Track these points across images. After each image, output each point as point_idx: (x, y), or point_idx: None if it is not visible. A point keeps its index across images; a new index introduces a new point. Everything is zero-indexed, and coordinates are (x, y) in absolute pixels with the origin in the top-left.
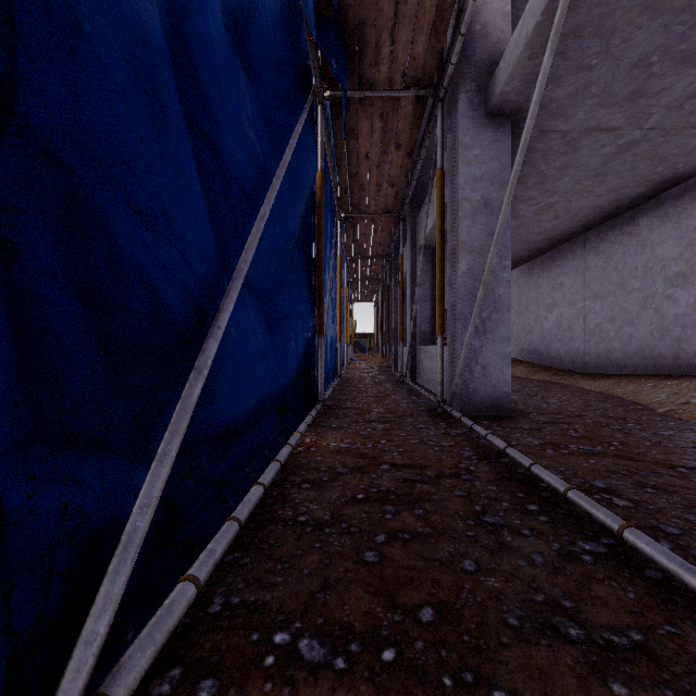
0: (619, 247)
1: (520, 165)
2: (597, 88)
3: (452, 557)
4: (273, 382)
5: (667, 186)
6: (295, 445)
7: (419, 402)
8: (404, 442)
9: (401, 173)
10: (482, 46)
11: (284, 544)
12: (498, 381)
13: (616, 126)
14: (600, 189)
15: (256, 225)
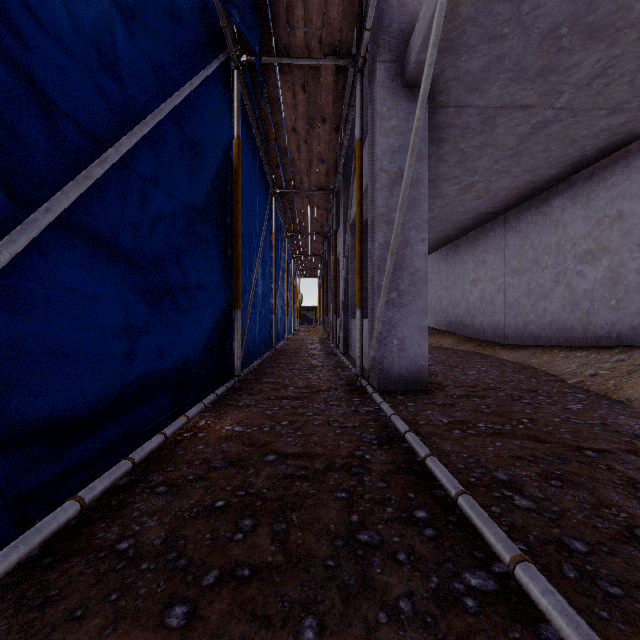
0: (535, 226)
1: (420, 121)
2: (510, 61)
3: (292, 611)
4: (154, 360)
5: (577, 168)
6: (173, 433)
7: (342, 375)
8: (306, 423)
9: (330, 149)
10: (399, 16)
11: (67, 596)
12: (415, 354)
13: (529, 104)
14: (517, 170)
15: (85, 170)
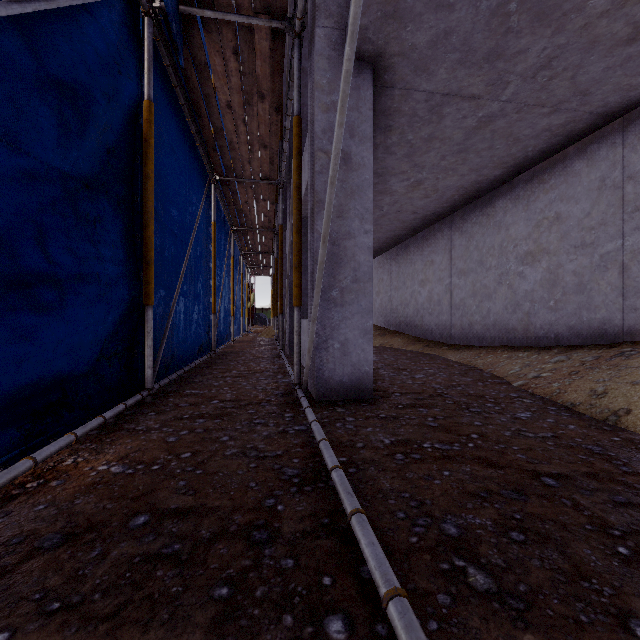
0: (479, 227)
1: (351, 61)
2: (457, 38)
3: None
4: None
5: (518, 170)
6: None
7: (280, 383)
8: (215, 453)
9: (272, 133)
10: None
11: None
12: (358, 359)
13: (476, 94)
14: (463, 168)
15: None
